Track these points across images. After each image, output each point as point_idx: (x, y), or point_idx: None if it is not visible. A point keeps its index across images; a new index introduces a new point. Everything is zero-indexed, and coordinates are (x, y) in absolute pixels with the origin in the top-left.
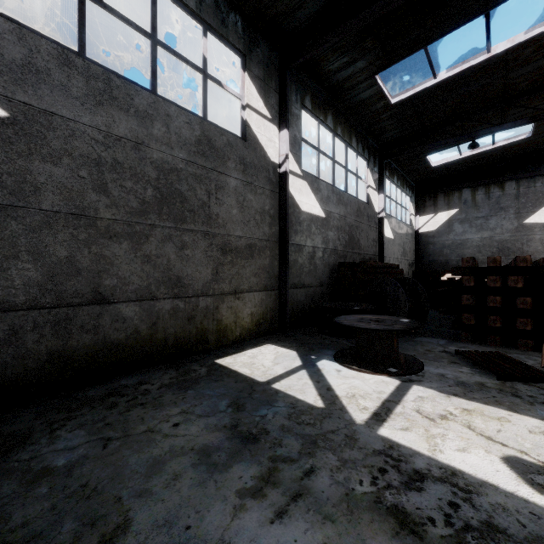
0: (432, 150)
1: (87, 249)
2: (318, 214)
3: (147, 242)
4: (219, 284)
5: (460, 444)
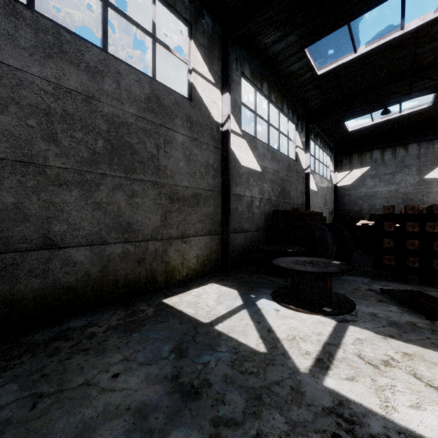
0: (349, 116)
1: (36, 196)
2: (255, 169)
3: (98, 190)
4: (167, 229)
5: (412, 399)
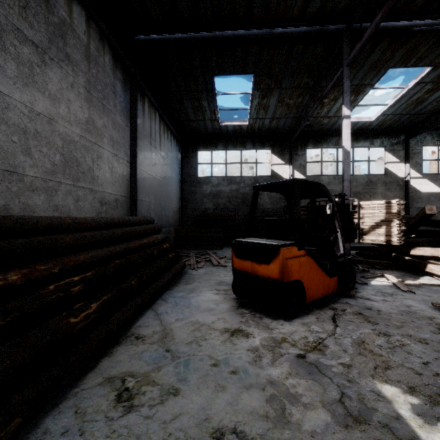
0: None
1: None
2: (436, 191)
3: None
4: None
5: None
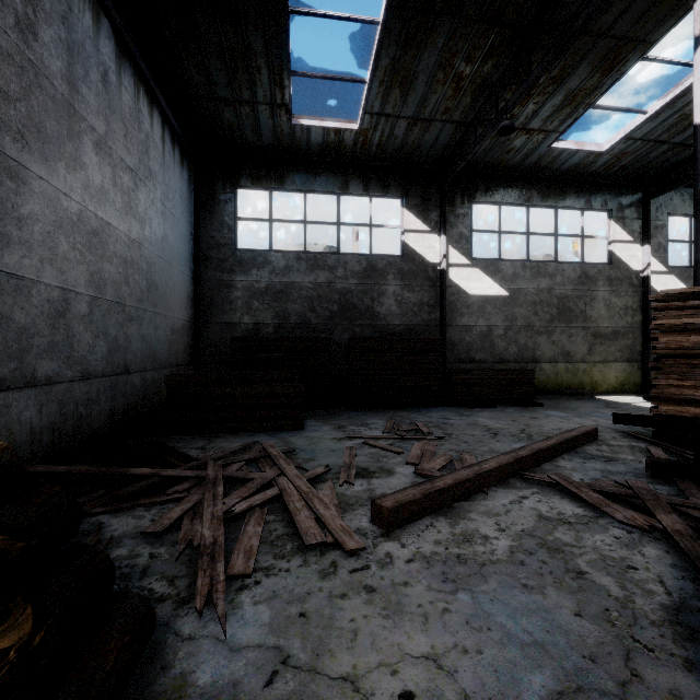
0: None
1: (531, 340)
2: None
3: (553, 335)
4: (592, 356)
5: None
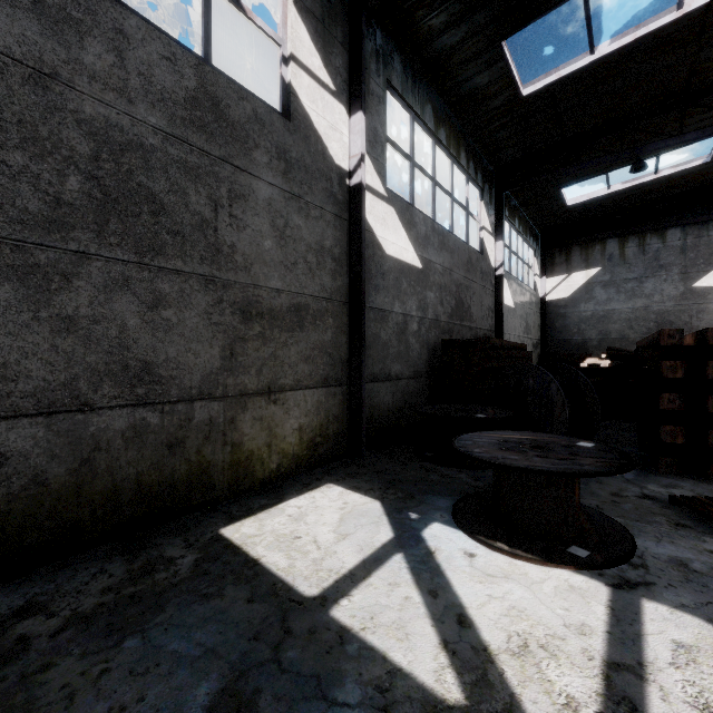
0: (570, 179)
1: None
2: (411, 263)
3: (67, 289)
4: (237, 376)
5: None
